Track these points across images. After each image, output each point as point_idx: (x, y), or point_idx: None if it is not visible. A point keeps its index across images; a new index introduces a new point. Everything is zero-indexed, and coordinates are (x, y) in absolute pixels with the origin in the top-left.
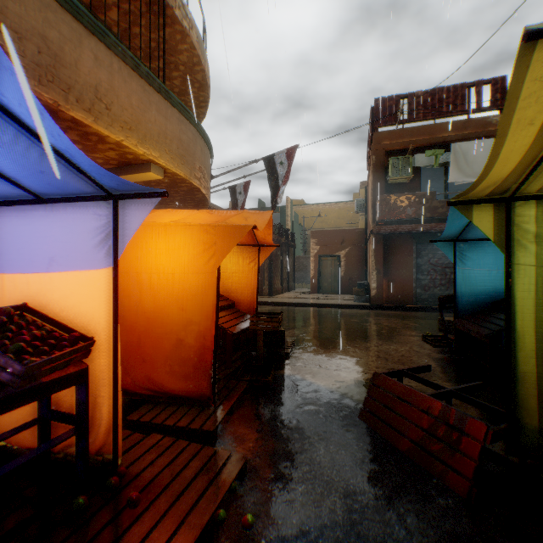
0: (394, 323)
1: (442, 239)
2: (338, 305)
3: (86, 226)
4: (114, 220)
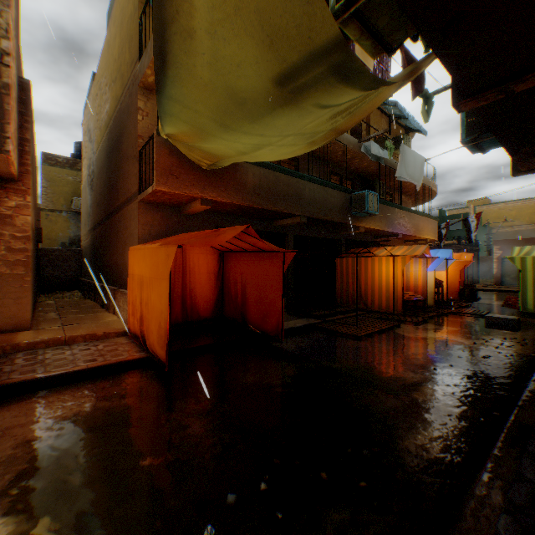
0: None
1: None
2: (513, 291)
3: (439, 264)
4: (446, 263)
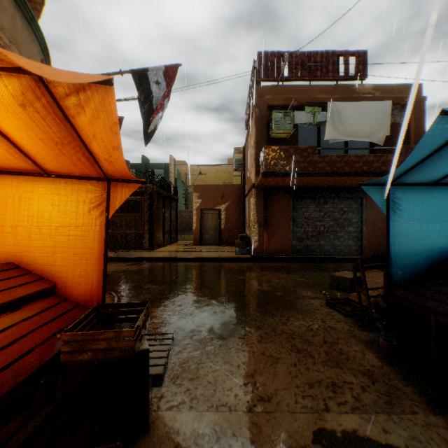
0: (283, 279)
1: (372, 182)
2: (222, 259)
3: None
4: None
